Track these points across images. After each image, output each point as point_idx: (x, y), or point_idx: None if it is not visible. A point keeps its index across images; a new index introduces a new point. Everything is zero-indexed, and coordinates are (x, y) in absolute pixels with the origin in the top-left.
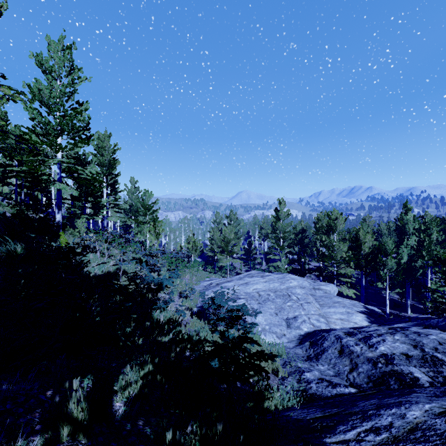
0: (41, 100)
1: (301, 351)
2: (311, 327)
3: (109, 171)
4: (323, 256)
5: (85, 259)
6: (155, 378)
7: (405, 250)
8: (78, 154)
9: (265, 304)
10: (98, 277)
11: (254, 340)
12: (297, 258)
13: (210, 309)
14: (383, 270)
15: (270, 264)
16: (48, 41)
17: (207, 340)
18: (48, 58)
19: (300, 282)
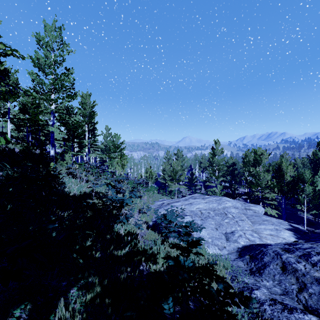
0: (39, 66)
1: (242, 264)
2: (247, 241)
3: (90, 120)
4: (251, 184)
5: (61, 181)
6: (103, 301)
7: (319, 179)
8: (66, 107)
9: (207, 220)
10: (76, 196)
11: (220, 277)
12: (229, 185)
13: (163, 223)
14: (301, 195)
15: (208, 189)
16: (44, 24)
17: (158, 273)
18: (44, 36)
19: (234, 203)
